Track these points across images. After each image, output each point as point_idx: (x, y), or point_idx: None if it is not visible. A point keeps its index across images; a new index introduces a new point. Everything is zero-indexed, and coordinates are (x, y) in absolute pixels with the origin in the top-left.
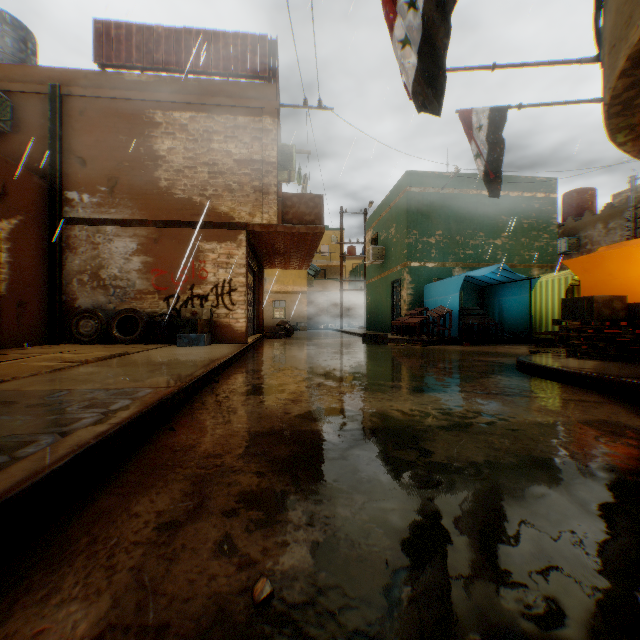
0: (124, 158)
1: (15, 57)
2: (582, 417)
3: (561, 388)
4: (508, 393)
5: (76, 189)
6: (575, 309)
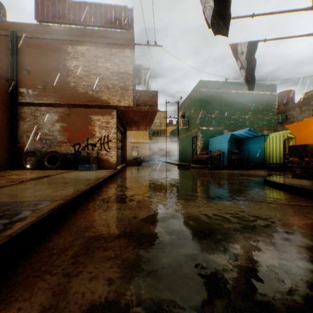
0: (51, 70)
1: None
2: None
3: (296, 197)
4: (267, 201)
5: (25, 87)
6: (296, 151)
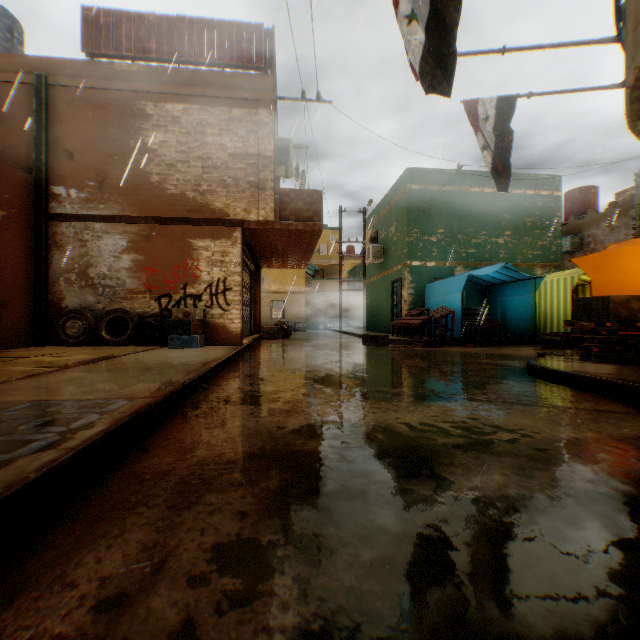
0: (114, 151)
1: (0, 46)
2: (615, 432)
3: (581, 396)
4: (524, 402)
5: (63, 184)
6: (589, 309)
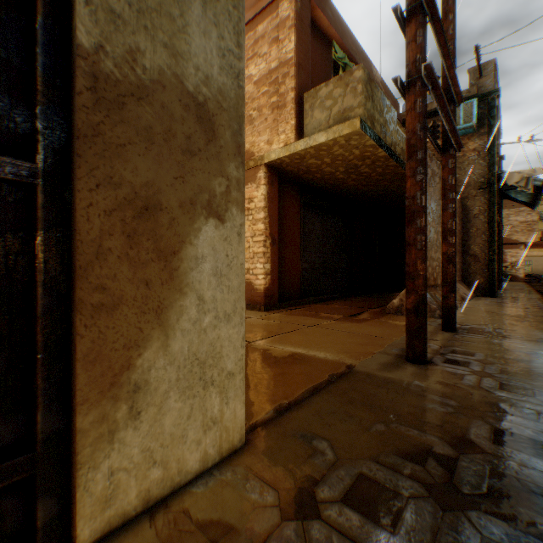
0: None
1: None
2: None
3: None
4: None
5: None
6: None
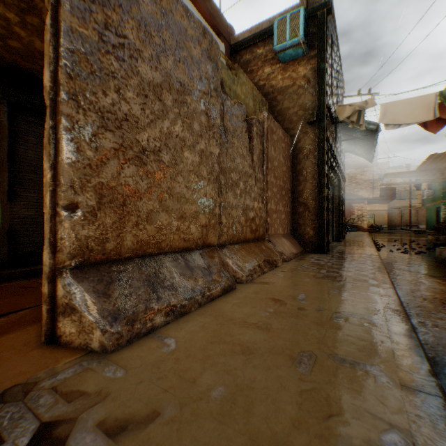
0: None
1: None
2: None
3: None
4: None
5: None
6: None
